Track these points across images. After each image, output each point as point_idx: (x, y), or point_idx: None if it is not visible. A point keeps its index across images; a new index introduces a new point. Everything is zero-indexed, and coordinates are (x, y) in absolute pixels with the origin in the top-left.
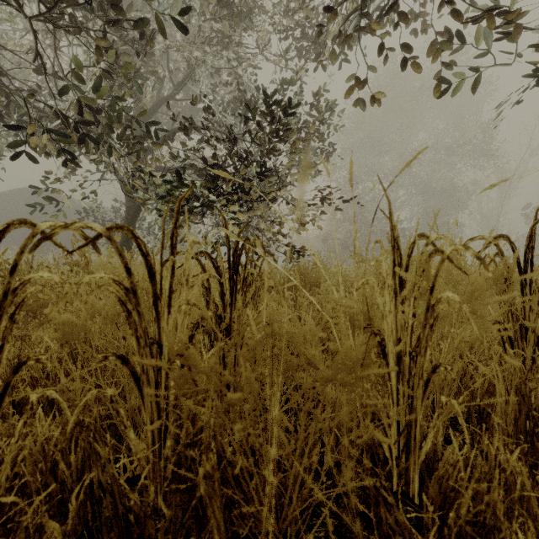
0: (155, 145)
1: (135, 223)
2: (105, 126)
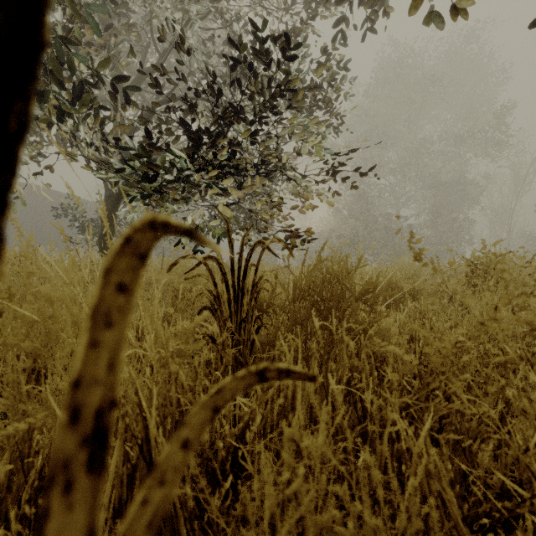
0: (123, 107)
1: (115, 215)
2: (51, 77)
